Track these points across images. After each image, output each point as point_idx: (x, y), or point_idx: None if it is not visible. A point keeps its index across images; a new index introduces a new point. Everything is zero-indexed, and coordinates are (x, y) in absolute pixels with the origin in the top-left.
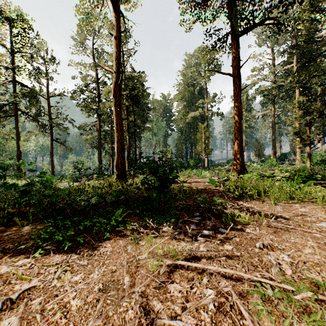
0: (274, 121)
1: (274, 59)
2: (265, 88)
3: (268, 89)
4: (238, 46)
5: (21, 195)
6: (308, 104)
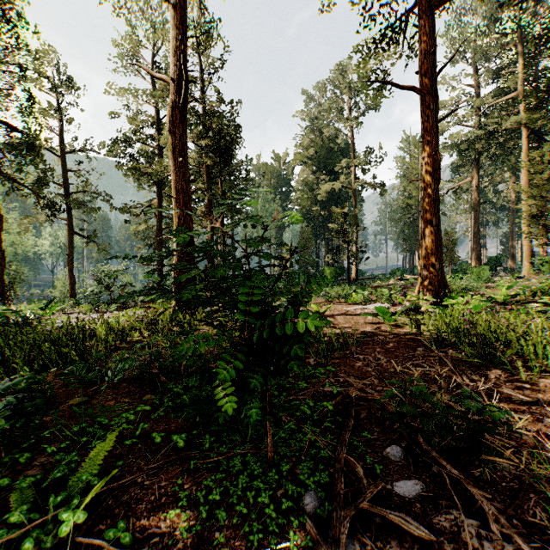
0: (477, 198)
1: (477, 85)
2: (461, 139)
3: (468, 139)
4: (431, 28)
5: None
6: (543, 166)
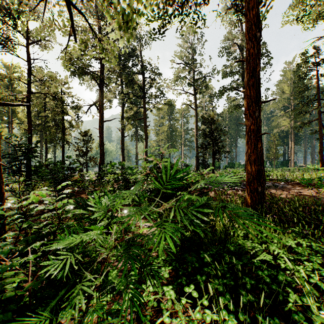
0: None
1: None
2: None
3: None
4: None
5: None
6: None
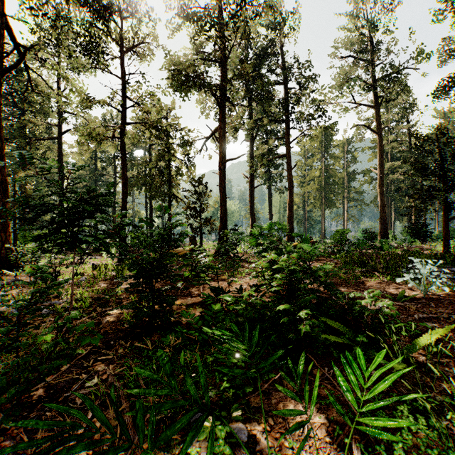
0: None
1: None
2: None
3: None
4: None
5: (333, 238)
6: None
